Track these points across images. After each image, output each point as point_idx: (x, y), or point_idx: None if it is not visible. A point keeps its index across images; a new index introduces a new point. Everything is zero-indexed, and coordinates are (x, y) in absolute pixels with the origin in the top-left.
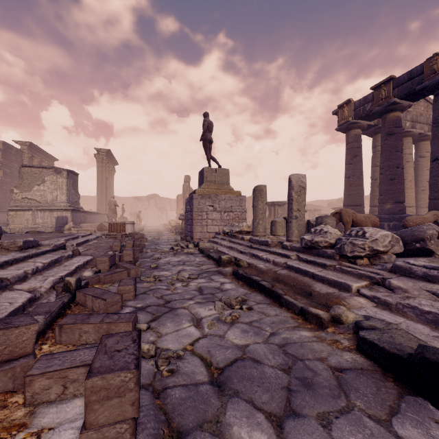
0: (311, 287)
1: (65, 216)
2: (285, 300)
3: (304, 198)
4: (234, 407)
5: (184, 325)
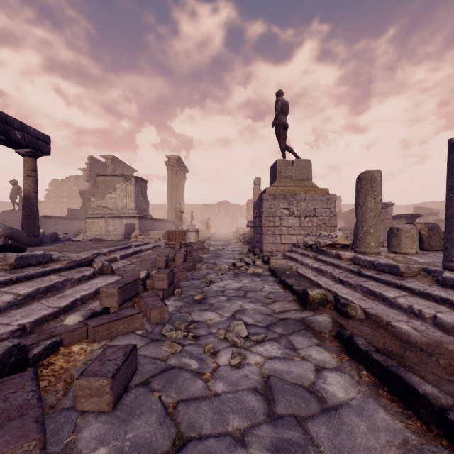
0: None
1: (133, 223)
2: None
3: None
4: None
5: None
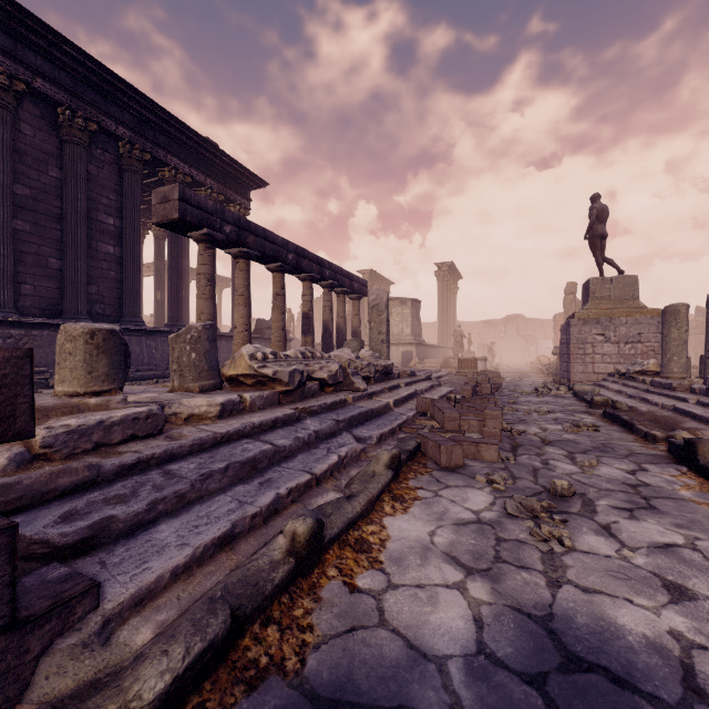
0: (678, 424)
1: (410, 351)
2: (636, 428)
3: None
4: (551, 447)
5: (532, 428)
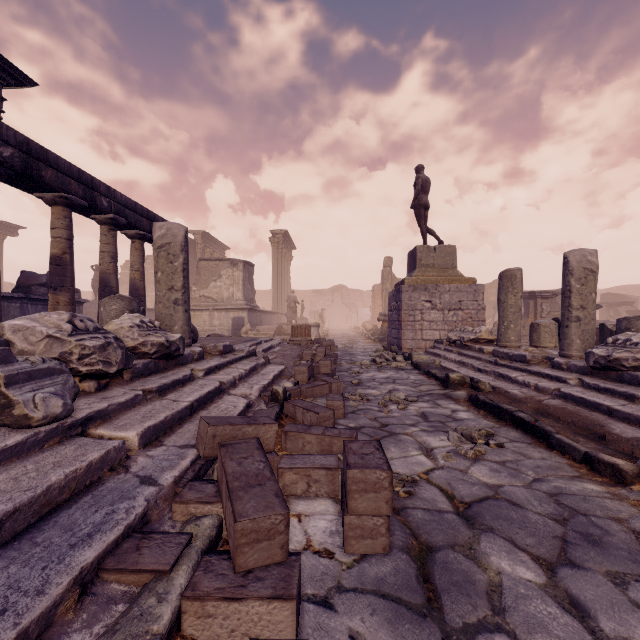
0: (604, 428)
1: (241, 317)
2: (558, 441)
3: (594, 288)
4: (490, 541)
5: (411, 452)
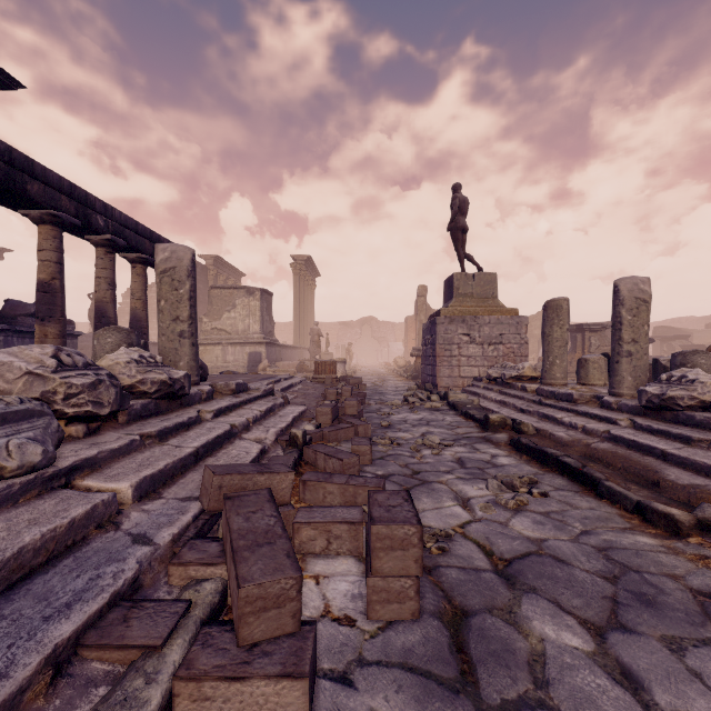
0: (657, 473)
1: (259, 352)
2: (607, 489)
3: (647, 320)
4: (532, 603)
5: (445, 503)
